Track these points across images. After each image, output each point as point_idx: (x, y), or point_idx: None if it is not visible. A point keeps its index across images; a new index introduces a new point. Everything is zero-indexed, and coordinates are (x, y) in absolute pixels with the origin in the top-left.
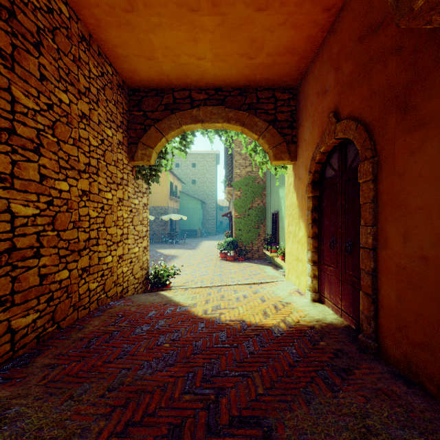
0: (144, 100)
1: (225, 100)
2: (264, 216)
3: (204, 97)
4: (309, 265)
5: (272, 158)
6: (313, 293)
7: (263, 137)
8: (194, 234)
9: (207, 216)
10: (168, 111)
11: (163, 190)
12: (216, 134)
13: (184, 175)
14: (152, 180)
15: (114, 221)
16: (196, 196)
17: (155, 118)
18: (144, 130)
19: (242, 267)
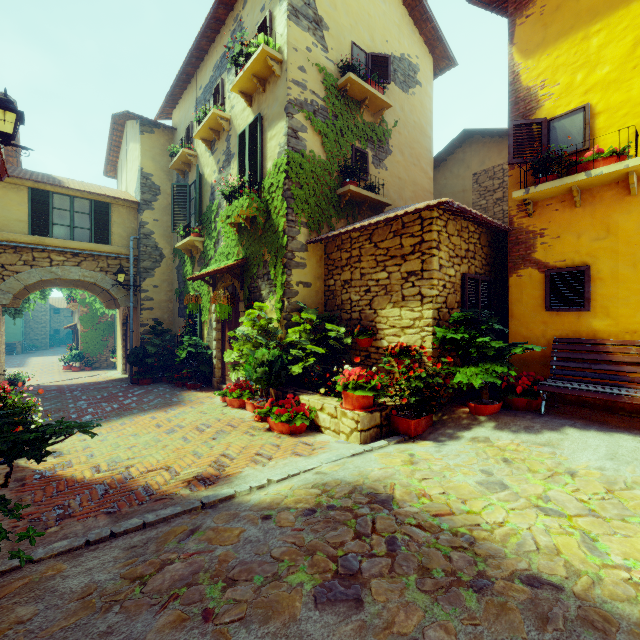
0: None
1: None
2: (113, 330)
3: None
4: (122, 359)
5: (106, 307)
6: (123, 371)
7: (100, 296)
8: (9, 349)
9: (33, 323)
10: None
11: None
12: (68, 290)
13: None
14: (17, 316)
15: None
16: None
17: None
18: None
19: (89, 373)
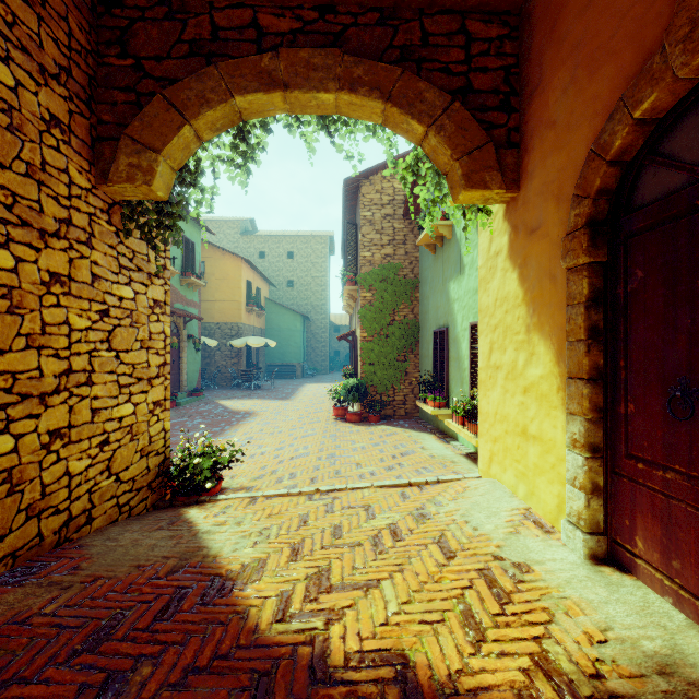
0: (135, 28)
1: (343, 34)
2: (416, 339)
3: (291, 26)
4: (577, 457)
5: (460, 183)
6: (591, 536)
7: (438, 130)
8: (290, 371)
9: (314, 342)
10: (199, 59)
11: (234, 295)
12: (323, 129)
13: (274, 272)
14: (164, 239)
15: (27, 335)
16: (294, 308)
17: (165, 76)
18: (135, 107)
19: (376, 435)
